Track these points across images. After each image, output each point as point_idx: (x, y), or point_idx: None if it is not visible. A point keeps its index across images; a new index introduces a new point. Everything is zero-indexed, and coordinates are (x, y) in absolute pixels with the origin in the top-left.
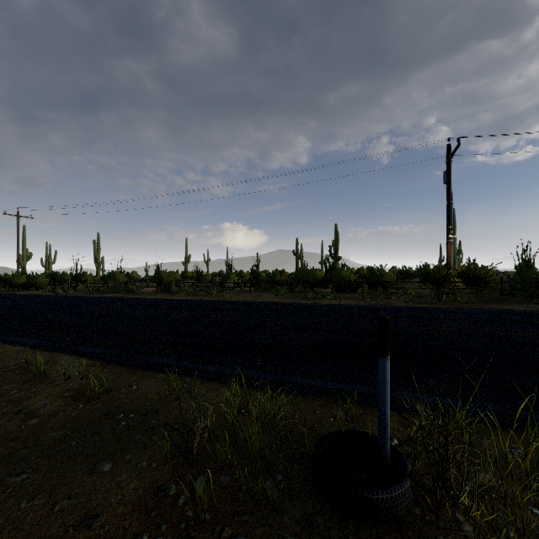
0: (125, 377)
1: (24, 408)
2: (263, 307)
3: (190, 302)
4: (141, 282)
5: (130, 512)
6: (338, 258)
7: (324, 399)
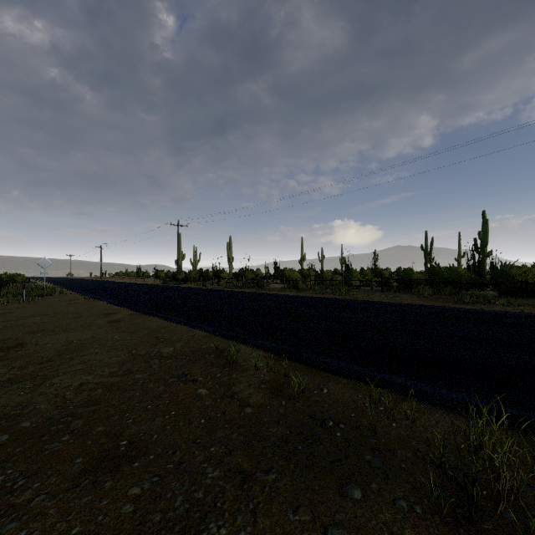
0: (308, 377)
1: (235, 394)
2: (411, 310)
3: (323, 300)
4: (264, 279)
5: None
6: (487, 254)
7: None
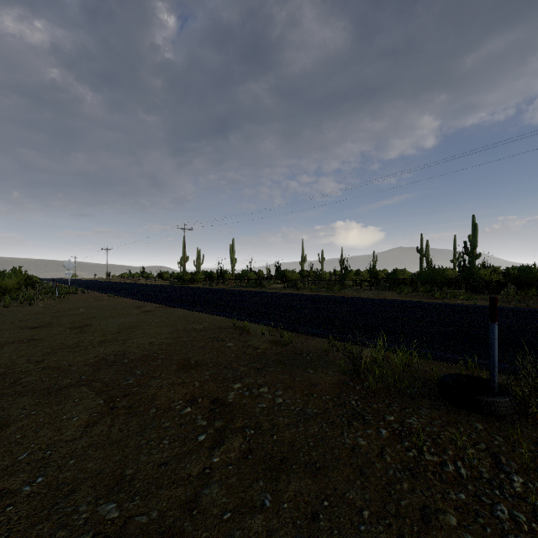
0: (296, 338)
1: (250, 345)
2: (386, 303)
3: (317, 297)
4: (266, 280)
5: (332, 387)
6: (476, 256)
7: (449, 363)
